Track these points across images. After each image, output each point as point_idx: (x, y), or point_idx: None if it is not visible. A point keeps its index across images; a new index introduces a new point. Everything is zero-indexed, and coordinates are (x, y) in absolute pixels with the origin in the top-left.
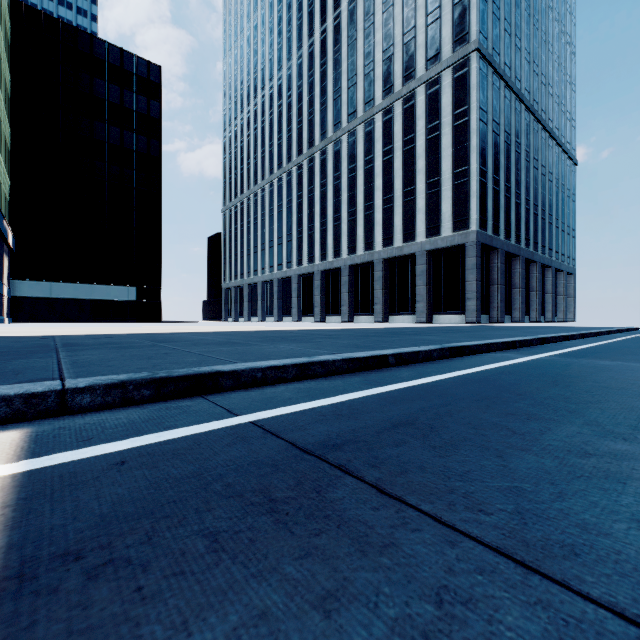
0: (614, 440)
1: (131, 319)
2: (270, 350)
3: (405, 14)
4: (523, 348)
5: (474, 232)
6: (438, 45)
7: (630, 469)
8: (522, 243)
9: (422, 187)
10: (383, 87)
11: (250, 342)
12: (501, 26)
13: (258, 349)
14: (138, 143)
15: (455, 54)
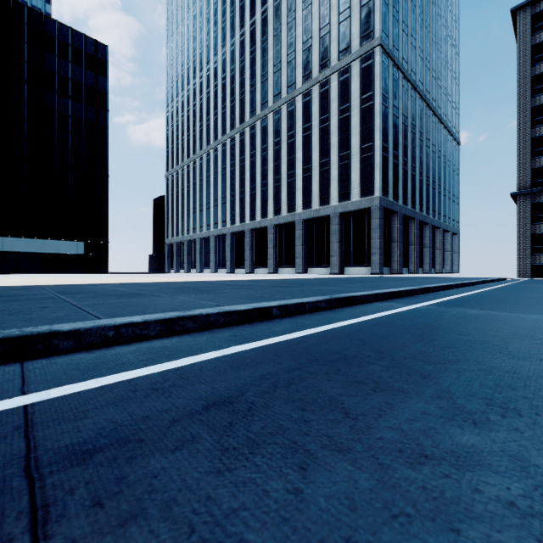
0: (462, 425)
1: (80, 271)
2: (160, 302)
3: (321, 12)
4: (408, 297)
5: (378, 198)
6: (348, 40)
7: (472, 491)
8: (417, 208)
9: (335, 159)
10: (303, 73)
11: (155, 293)
12: (400, 27)
13: (150, 301)
14: (86, 113)
15: (362, 48)
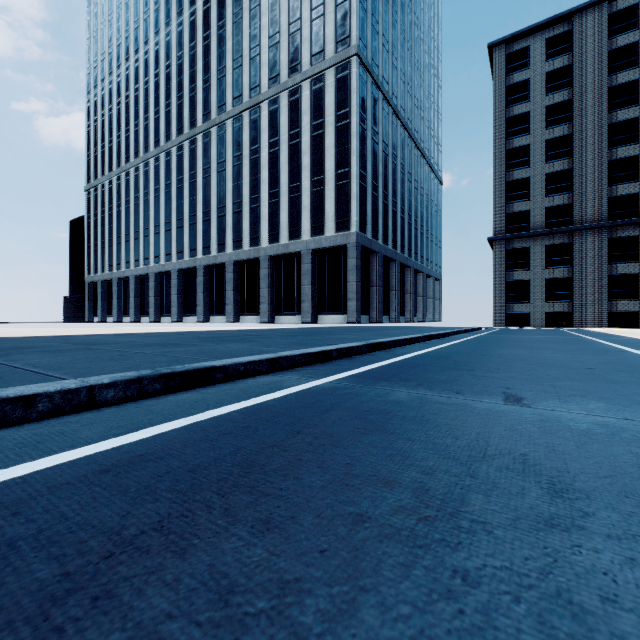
0: None
1: None
2: None
3: (291, 3)
4: (339, 360)
5: (355, 234)
6: (322, 42)
7: None
8: (398, 249)
9: (307, 184)
10: (269, 75)
11: None
12: (380, 40)
13: None
14: None
15: (338, 55)
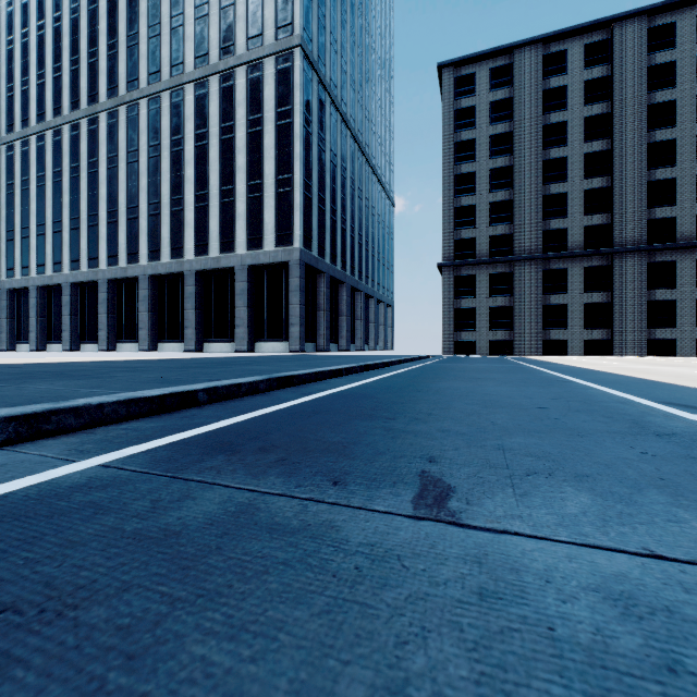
0: None
1: None
2: None
3: None
4: (204, 406)
5: (298, 250)
6: (261, 25)
7: None
8: (348, 270)
9: (243, 188)
10: (196, 52)
11: None
12: (327, 37)
13: None
14: None
15: (278, 42)
